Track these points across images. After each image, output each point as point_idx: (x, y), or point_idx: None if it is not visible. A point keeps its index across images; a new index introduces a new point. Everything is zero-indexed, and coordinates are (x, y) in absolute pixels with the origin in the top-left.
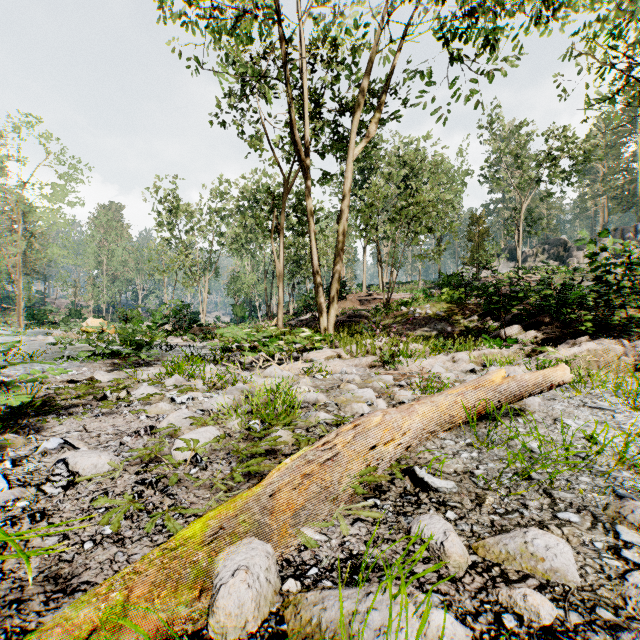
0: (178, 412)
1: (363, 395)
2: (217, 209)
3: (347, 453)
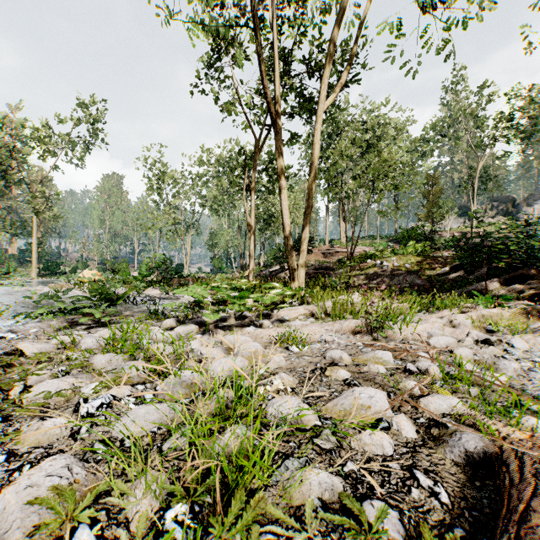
0: (39, 470)
1: (370, 404)
2: (198, 175)
3: None
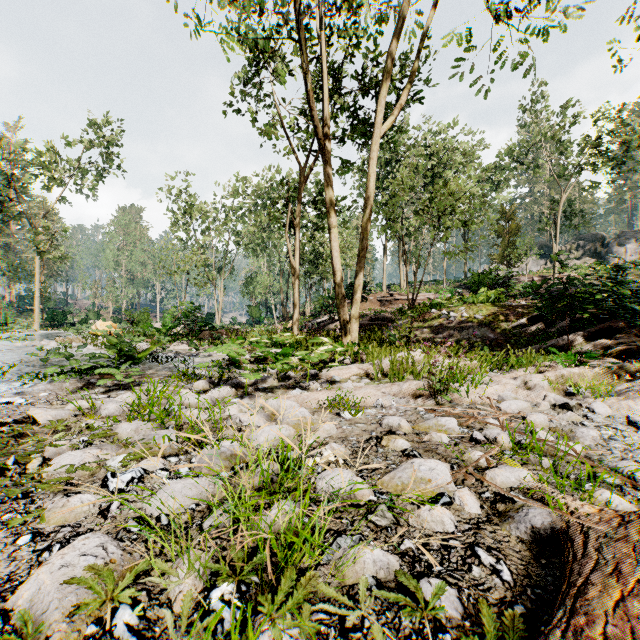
0: (72, 550)
1: (431, 477)
2: (232, 208)
3: None
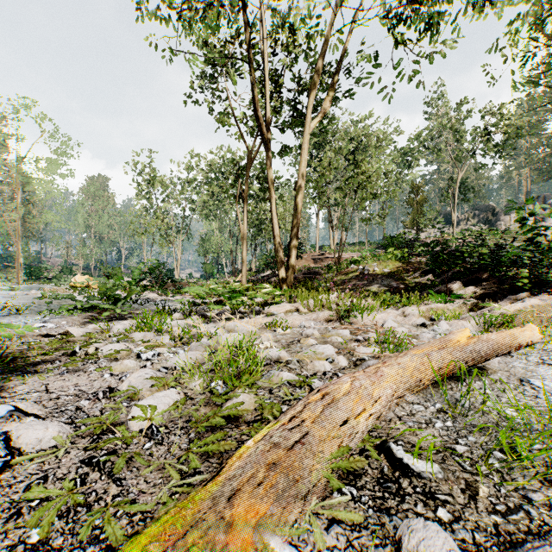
0: (140, 372)
1: (324, 351)
2: (189, 180)
3: (316, 428)
